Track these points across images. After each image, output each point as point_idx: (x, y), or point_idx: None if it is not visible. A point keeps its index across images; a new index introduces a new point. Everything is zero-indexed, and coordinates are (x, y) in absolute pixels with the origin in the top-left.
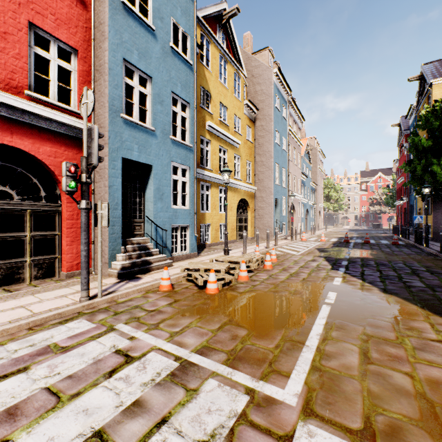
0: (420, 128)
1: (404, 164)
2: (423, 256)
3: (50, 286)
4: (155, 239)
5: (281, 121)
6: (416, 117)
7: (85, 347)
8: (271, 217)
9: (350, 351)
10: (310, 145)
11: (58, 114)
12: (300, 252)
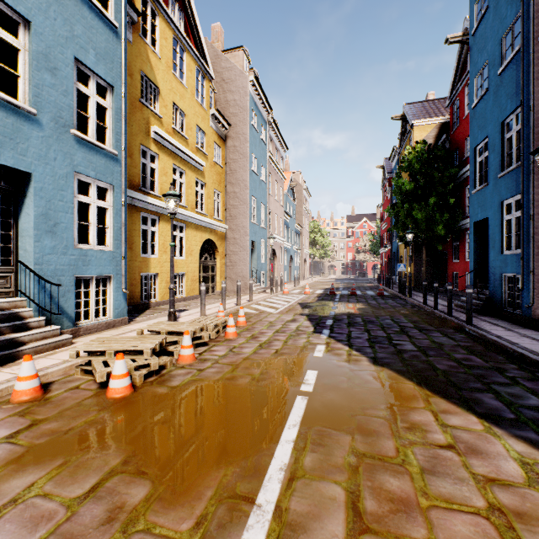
0: (403, 169)
1: (389, 207)
2: (408, 309)
3: None
4: (39, 300)
5: (259, 144)
6: (399, 159)
7: None
8: (247, 265)
9: (331, 504)
10: (295, 180)
11: None
12: (279, 309)
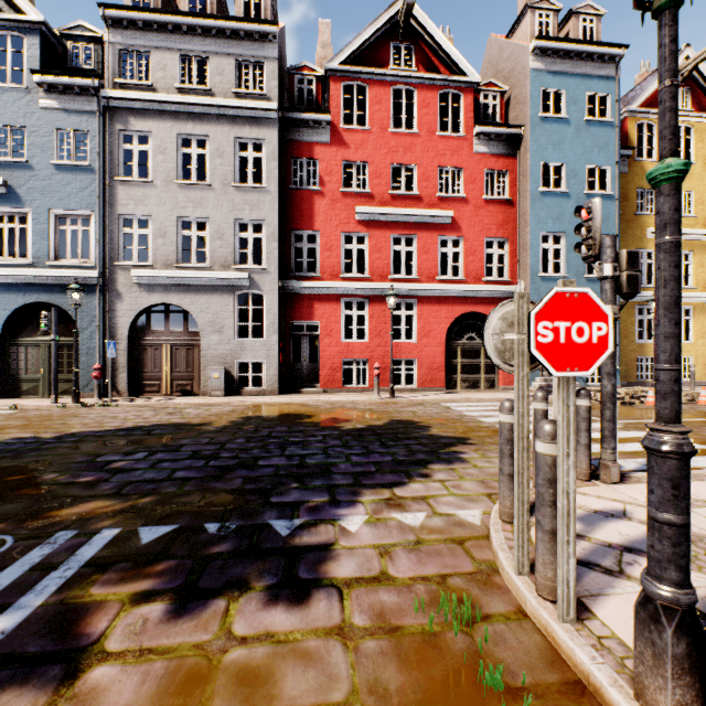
0: None
1: None
2: None
3: (496, 392)
4: None
5: None
6: None
7: None
8: None
9: None
10: None
11: (498, 287)
12: None
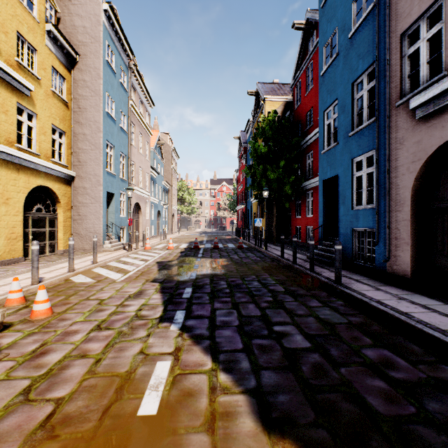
0: (258, 136)
1: (246, 168)
2: (269, 263)
3: None
4: None
5: (118, 87)
6: (253, 130)
7: None
8: (100, 219)
9: None
10: (163, 141)
11: None
12: (129, 273)
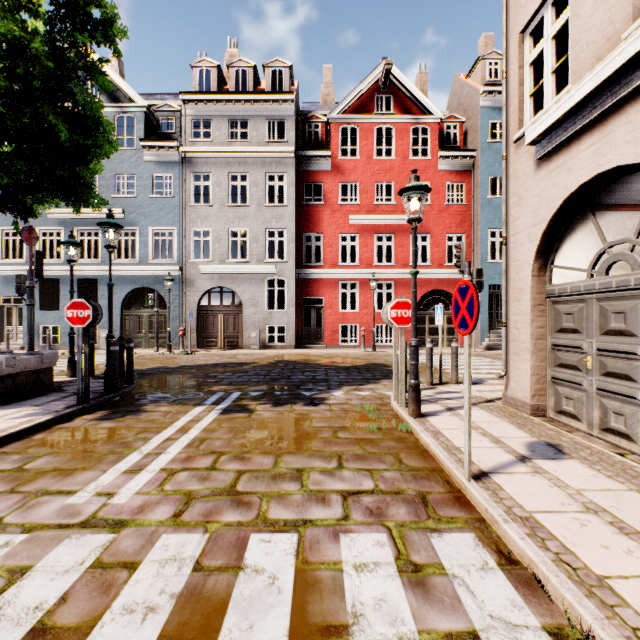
0: None
1: None
2: None
3: None
4: None
5: None
6: None
7: None
8: None
9: None
10: None
11: (456, 270)
12: None
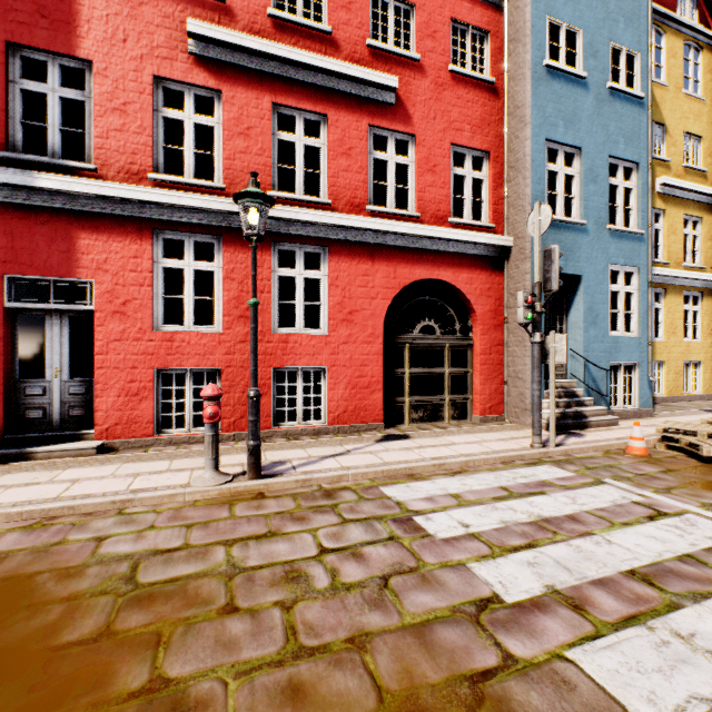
0: None
1: None
2: None
3: (474, 429)
4: (586, 382)
5: None
6: None
7: (587, 490)
8: None
9: None
10: None
11: (476, 235)
12: None
